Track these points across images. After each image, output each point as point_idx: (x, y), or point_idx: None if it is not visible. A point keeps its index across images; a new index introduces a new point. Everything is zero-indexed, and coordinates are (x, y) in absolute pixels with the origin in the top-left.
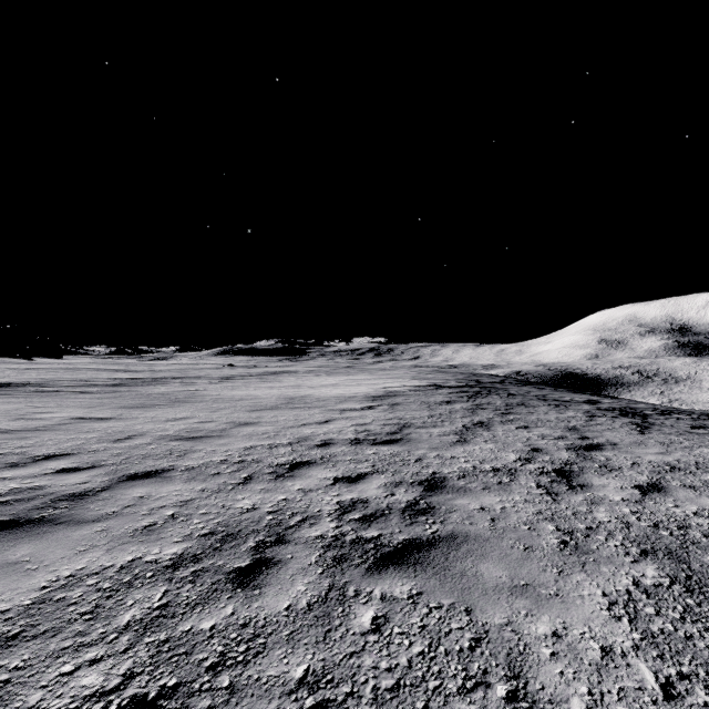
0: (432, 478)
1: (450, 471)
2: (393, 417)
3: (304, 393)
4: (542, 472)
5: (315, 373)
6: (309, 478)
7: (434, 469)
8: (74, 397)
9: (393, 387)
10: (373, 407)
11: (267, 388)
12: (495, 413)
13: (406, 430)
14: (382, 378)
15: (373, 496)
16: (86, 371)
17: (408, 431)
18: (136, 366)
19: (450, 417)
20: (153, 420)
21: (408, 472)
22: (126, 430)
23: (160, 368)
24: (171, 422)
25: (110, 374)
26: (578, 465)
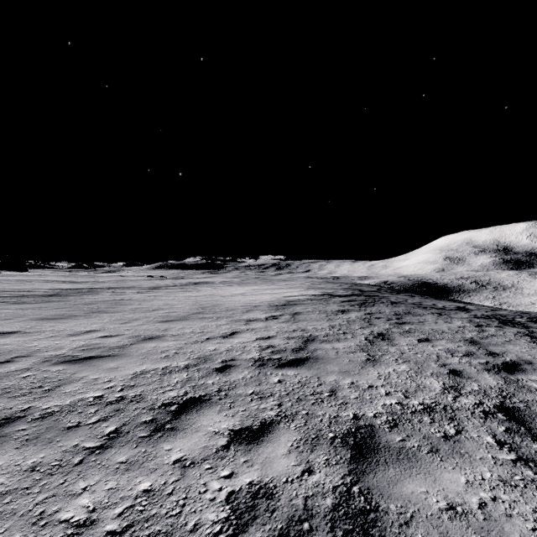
0: (356, 427)
1: (374, 413)
2: (296, 328)
3: (215, 303)
4: (485, 412)
5: (228, 284)
6: (196, 432)
7: (354, 409)
8: (1, 307)
9: (293, 296)
10: (277, 316)
11: (185, 297)
12: (390, 323)
13: (310, 345)
14: (283, 288)
15: (283, 477)
16: (36, 282)
17: (313, 347)
18: (85, 277)
19: (349, 328)
20: (57, 334)
21: (323, 416)
22: (17, 349)
23: (103, 279)
24: (73, 337)
25: (54, 285)
26: (519, 398)
